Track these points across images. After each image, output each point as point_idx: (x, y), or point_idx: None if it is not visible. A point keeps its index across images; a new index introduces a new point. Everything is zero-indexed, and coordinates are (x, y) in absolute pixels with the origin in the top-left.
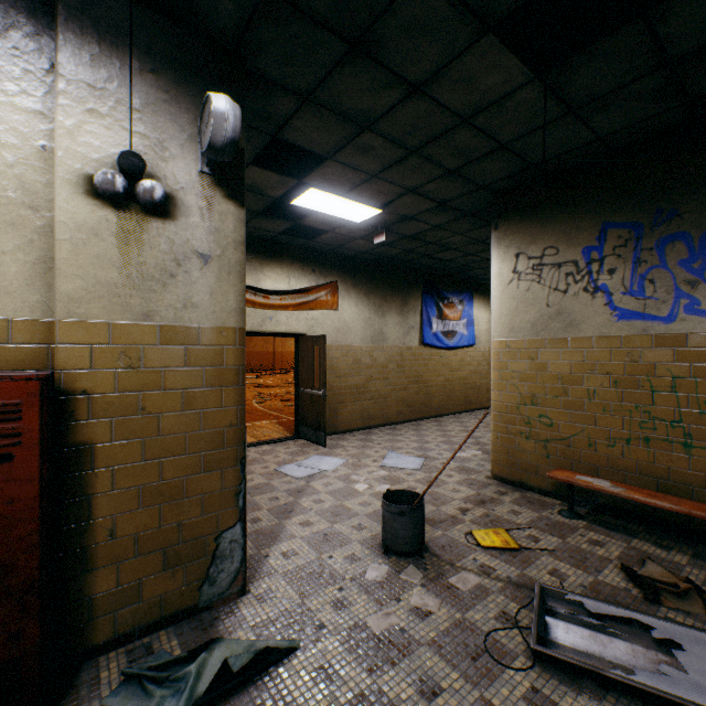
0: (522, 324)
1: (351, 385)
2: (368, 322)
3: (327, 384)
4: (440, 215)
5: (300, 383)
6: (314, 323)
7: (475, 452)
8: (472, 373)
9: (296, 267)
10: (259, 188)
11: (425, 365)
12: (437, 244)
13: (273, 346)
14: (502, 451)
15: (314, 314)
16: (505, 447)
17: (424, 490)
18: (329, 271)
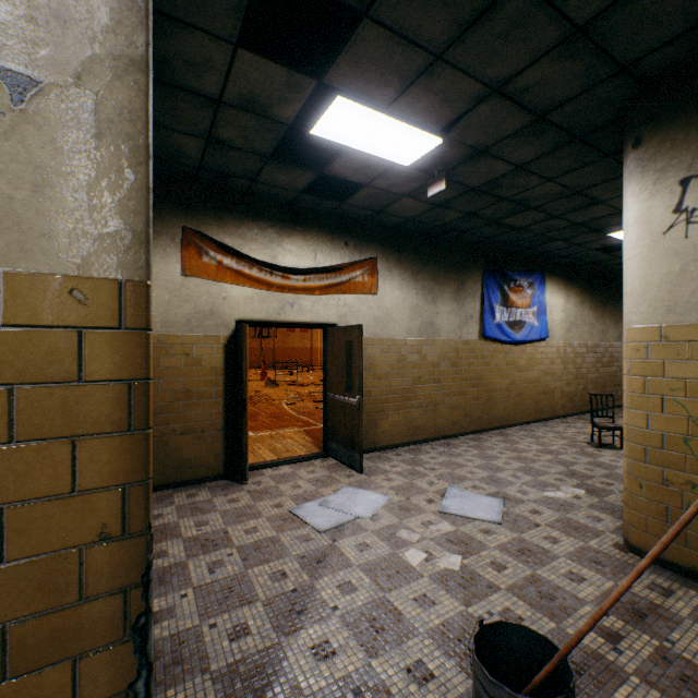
0: (696, 299)
1: (394, 389)
2: (416, 310)
3: (363, 388)
4: (530, 143)
5: (329, 386)
6: (347, 311)
7: (576, 492)
8: (544, 373)
9: (324, 239)
10: (261, 103)
11: (486, 364)
12: (512, 200)
13: (310, 342)
14: (650, 511)
15: (347, 300)
16: (658, 504)
17: (566, 643)
18: (366, 245)
